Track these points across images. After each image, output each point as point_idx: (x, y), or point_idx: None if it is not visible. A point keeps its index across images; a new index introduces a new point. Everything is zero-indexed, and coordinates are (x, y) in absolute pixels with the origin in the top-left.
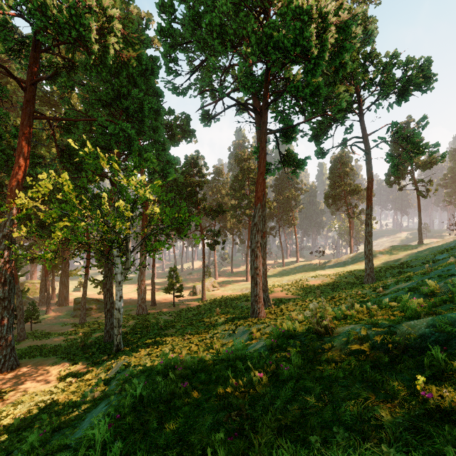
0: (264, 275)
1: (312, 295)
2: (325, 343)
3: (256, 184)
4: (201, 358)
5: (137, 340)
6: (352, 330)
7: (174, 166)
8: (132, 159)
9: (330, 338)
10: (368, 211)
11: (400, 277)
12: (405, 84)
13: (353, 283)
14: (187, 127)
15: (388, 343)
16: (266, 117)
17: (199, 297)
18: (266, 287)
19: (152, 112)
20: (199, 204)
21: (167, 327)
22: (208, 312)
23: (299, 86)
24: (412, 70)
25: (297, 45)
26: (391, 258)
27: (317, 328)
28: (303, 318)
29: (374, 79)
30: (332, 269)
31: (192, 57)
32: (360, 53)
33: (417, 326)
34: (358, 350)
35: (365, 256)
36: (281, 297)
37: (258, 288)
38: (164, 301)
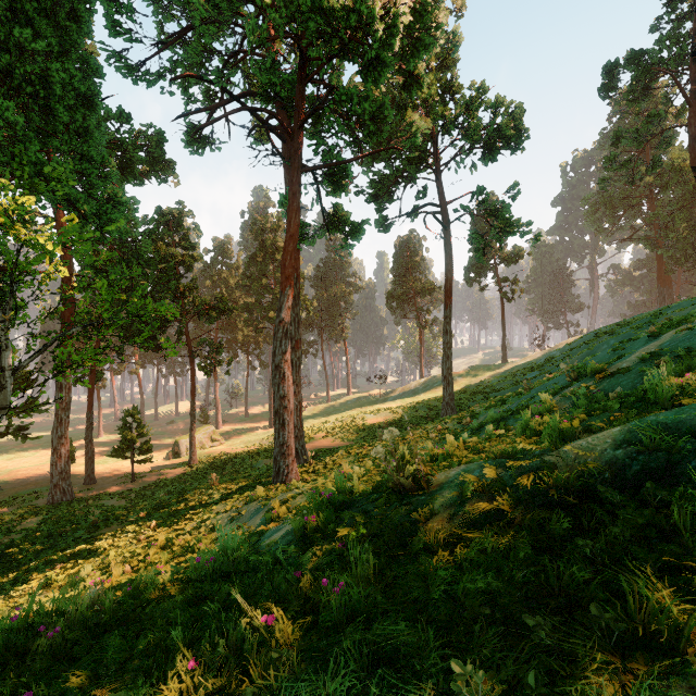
0: (298, 411)
1: (371, 439)
2: (416, 509)
3: (284, 254)
4: (139, 585)
5: (31, 558)
6: (467, 475)
7: (128, 213)
8: (16, 173)
9: (426, 496)
10: (446, 313)
11: (489, 403)
12: (493, 135)
13: (427, 417)
14: (159, 153)
15: (549, 490)
16: (301, 143)
17: (184, 460)
18: (301, 431)
19: (73, 92)
20: (185, 295)
21: (108, 521)
22: (198, 483)
23: (354, 95)
24: (503, 116)
25: (351, 11)
26: (473, 382)
27: (397, 481)
28: (362, 471)
29: (457, 117)
30: (398, 401)
31: (166, 17)
32: (437, 80)
33: (597, 448)
34: (486, 513)
35: (443, 377)
36: (324, 447)
37: (287, 431)
38: (115, 472)
